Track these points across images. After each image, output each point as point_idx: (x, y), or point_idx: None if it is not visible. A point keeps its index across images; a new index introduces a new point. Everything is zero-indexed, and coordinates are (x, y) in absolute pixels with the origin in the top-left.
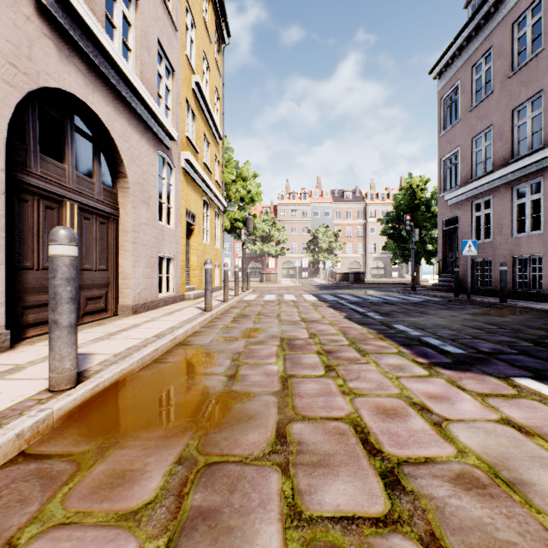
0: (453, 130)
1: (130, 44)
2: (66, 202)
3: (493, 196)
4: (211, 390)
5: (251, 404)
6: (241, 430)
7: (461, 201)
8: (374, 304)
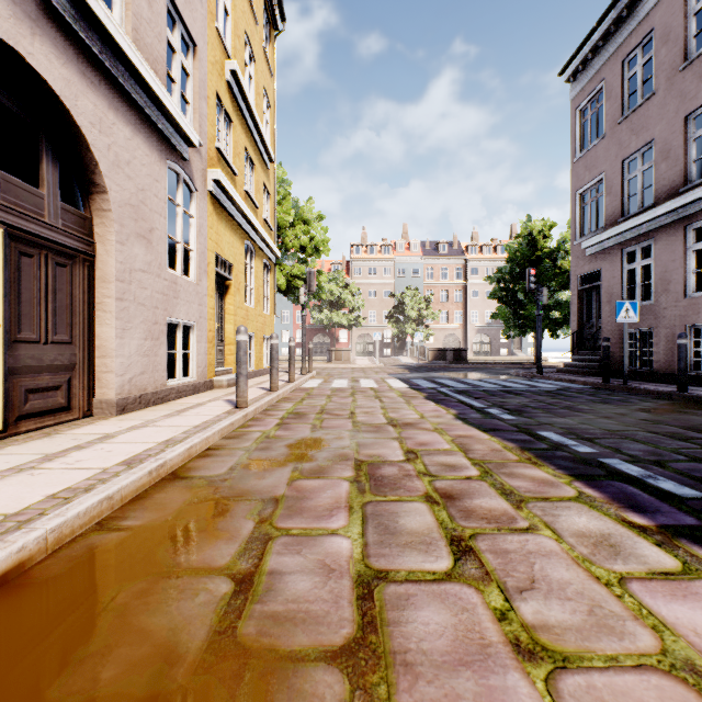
0: (594, 151)
1: None
2: None
3: (655, 240)
4: (182, 637)
5: None
6: None
7: (607, 249)
8: (492, 394)
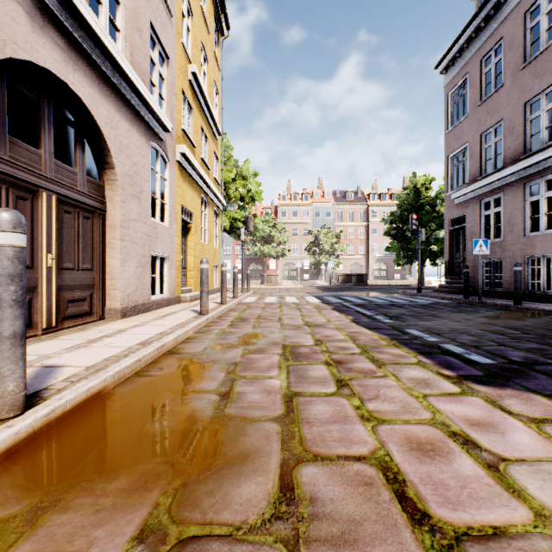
0: (460, 126)
1: (119, 23)
2: (42, 192)
3: (504, 194)
4: (199, 414)
5: (247, 435)
6: (232, 477)
7: (470, 200)
8: (381, 306)
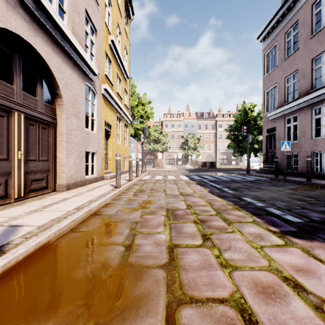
0: (272, 73)
1: (65, 8)
2: (14, 112)
3: (299, 114)
4: (110, 262)
5: (142, 280)
6: (131, 319)
7: (278, 117)
8: (225, 182)
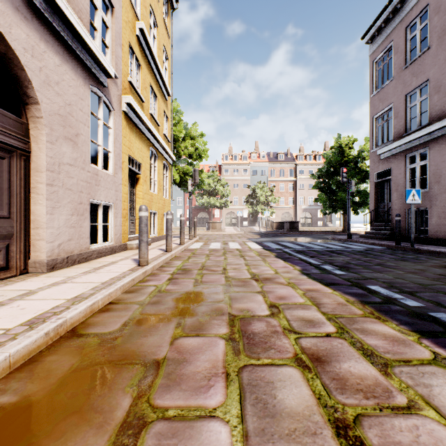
0: (386, 89)
1: None
2: None
3: (430, 148)
4: None
5: None
6: None
7: (395, 155)
8: (322, 253)
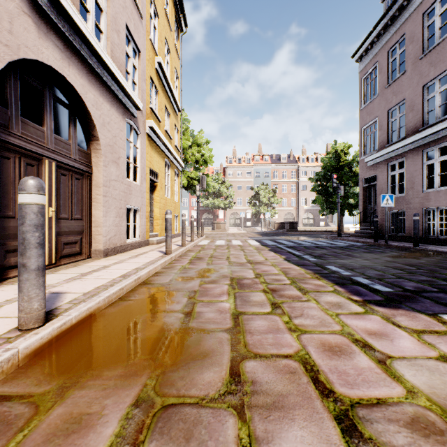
0: (372, 104)
1: (102, 27)
2: (45, 160)
3: (406, 158)
4: (170, 326)
5: (206, 341)
6: (196, 368)
7: (379, 163)
8: (308, 248)
